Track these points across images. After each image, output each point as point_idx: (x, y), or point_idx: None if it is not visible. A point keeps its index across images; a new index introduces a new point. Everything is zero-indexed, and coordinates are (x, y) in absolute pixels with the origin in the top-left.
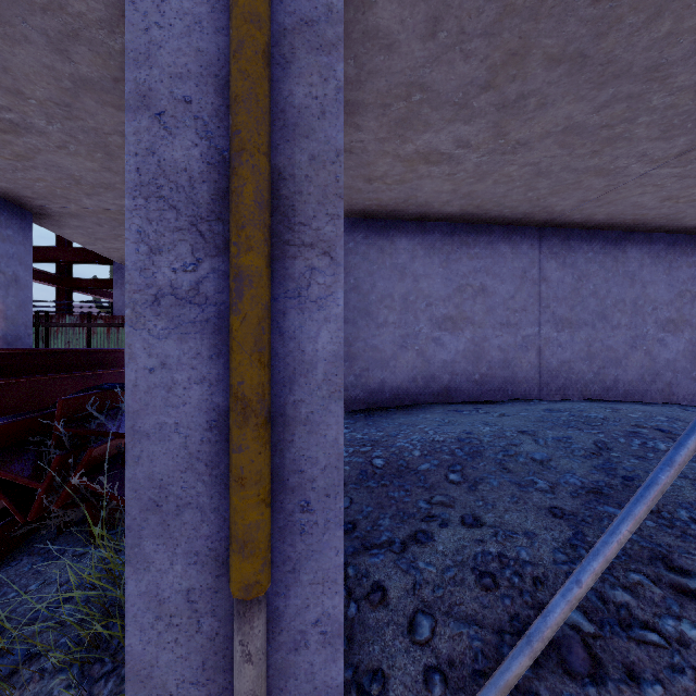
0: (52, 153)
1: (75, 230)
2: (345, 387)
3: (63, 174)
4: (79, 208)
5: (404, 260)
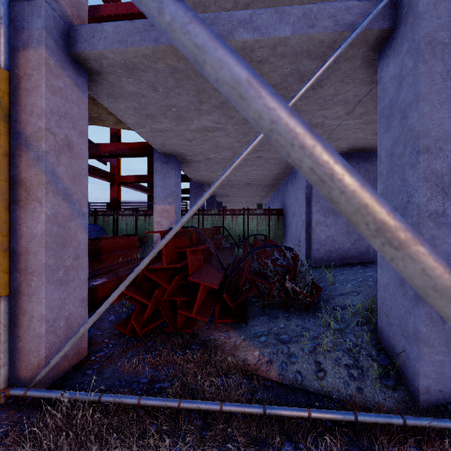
0: (220, 137)
1: (191, 167)
2: (345, 250)
3: (214, 145)
4: (205, 158)
5: None
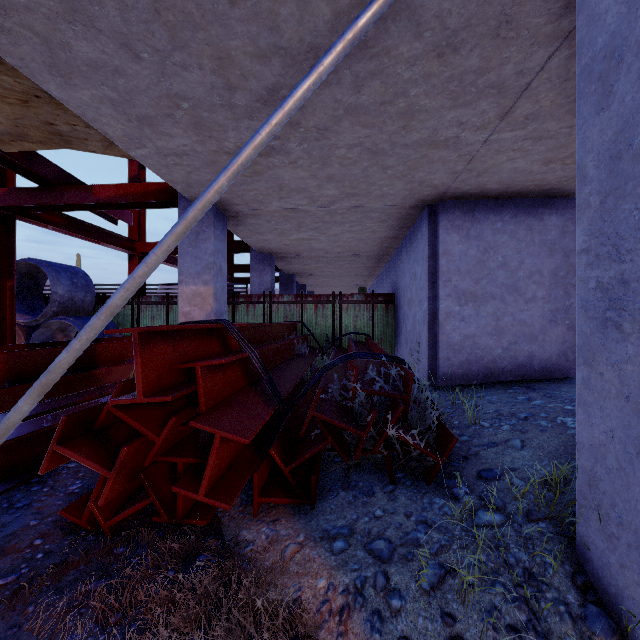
0: (281, 168)
1: (247, 227)
2: (492, 359)
3: (275, 184)
4: (265, 209)
5: (553, 236)
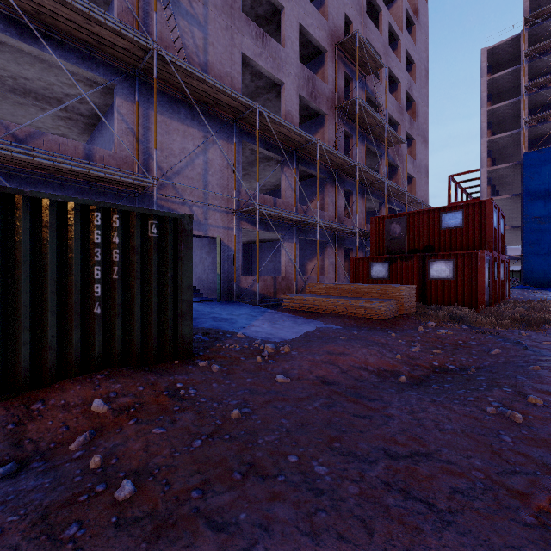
0: None
1: None
2: None
3: None
4: None
5: None
